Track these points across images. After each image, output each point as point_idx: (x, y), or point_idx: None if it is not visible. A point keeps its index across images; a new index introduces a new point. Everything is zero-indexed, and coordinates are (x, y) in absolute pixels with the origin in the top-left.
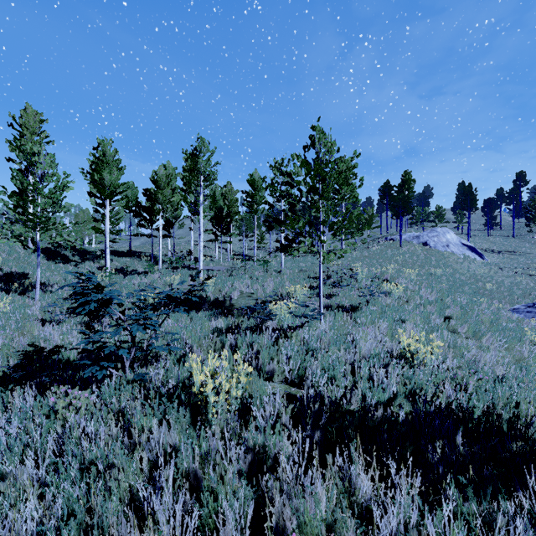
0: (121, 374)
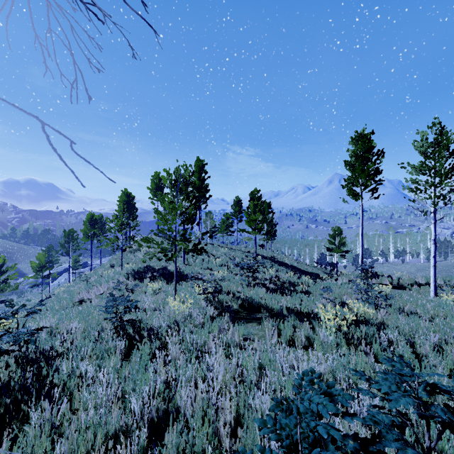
0: (250, 282)
